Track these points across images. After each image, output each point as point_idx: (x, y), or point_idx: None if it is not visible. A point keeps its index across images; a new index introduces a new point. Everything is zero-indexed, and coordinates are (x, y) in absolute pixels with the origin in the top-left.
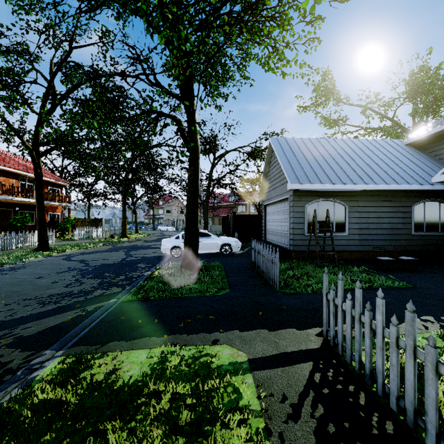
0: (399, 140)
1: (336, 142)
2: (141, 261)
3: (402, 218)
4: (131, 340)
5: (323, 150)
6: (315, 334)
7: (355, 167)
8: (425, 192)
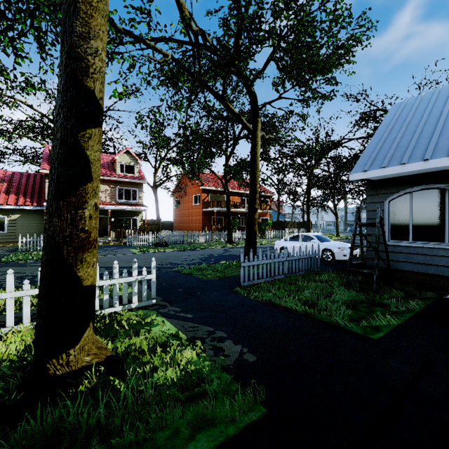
0: None
1: None
2: None
3: None
4: None
5: None
6: (157, 303)
7: None
8: None
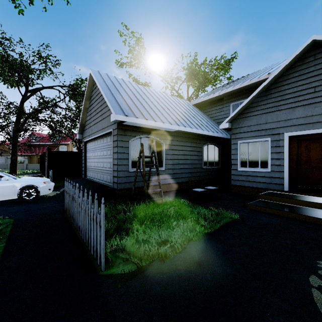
0: (188, 101)
1: (151, 91)
2: None
3: (197, 155)
4: None
5: (142, 93)
6: None
7: (168, 112)
8: (208, 137)
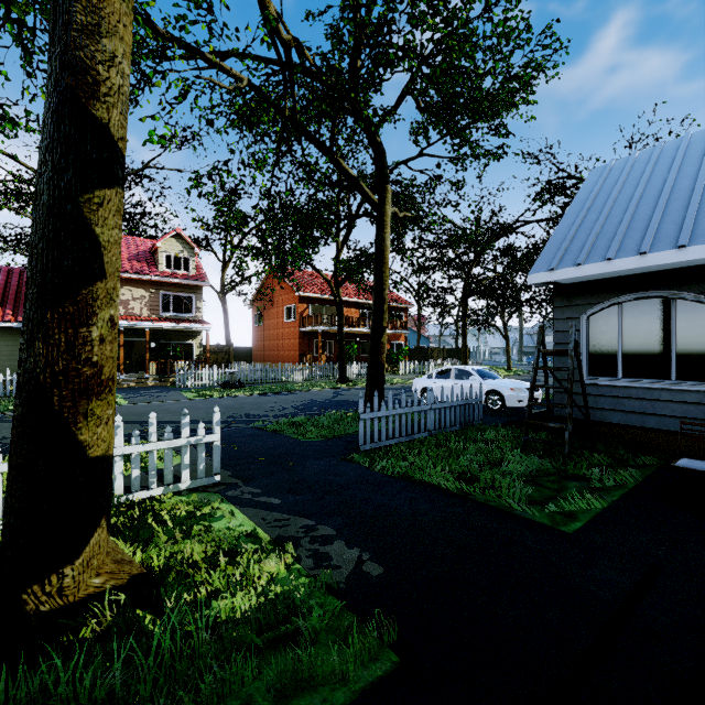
0: None
1: None
2: None
3: None
4: None
5: None
6: (223, 482)
7: None
8: None
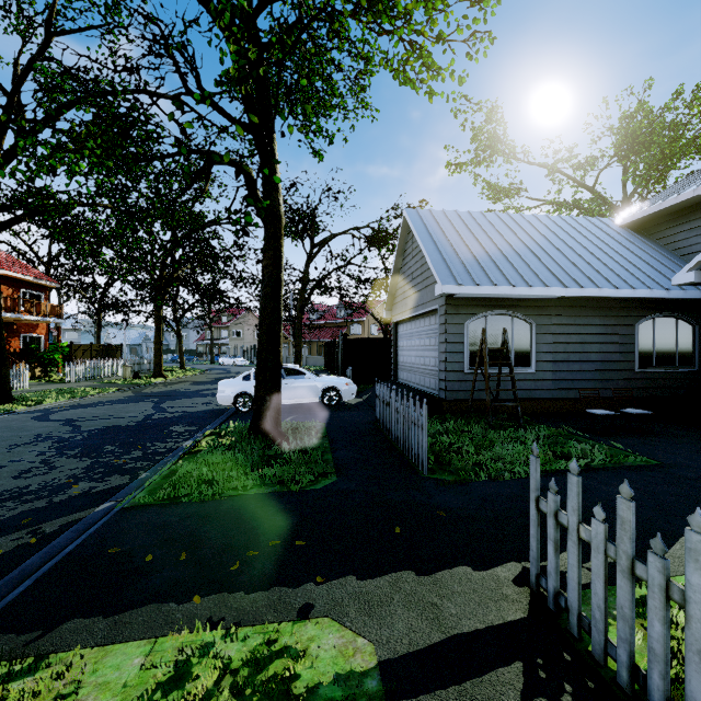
0: (610, 219)
1: (513, 219)
2: (179, 419)
3: (619, 344)
4: (117, 613)
5: (493, 231)
6: (511, 580)
7: (545, 259)
8: (655, 302)
